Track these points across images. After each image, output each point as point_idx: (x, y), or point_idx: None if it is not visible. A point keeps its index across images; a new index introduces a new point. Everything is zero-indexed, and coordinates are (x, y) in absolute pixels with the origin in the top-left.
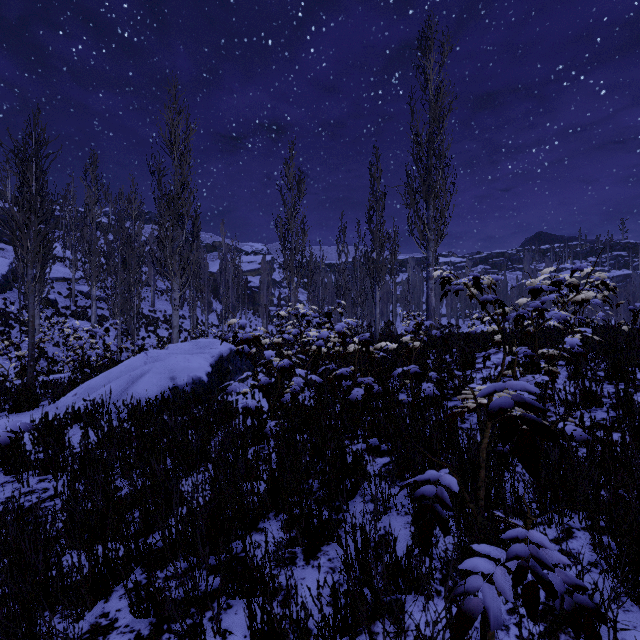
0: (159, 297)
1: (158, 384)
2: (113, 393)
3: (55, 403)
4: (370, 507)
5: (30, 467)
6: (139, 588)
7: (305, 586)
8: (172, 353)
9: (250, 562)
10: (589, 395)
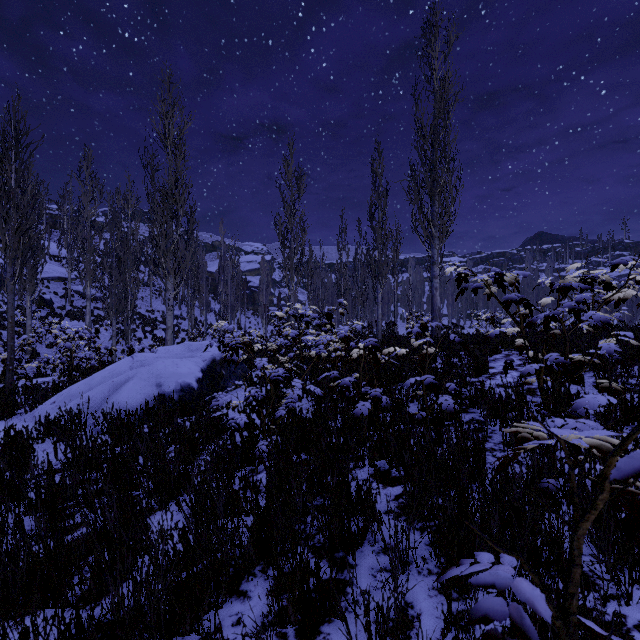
0: (157, 297)
1: (142, 392)
2: (93, 401)
3: (32, 412)
4: (383, 561)
5: None
6: None
7: None
8: (161, 357)
9: None
10: (630, 409)
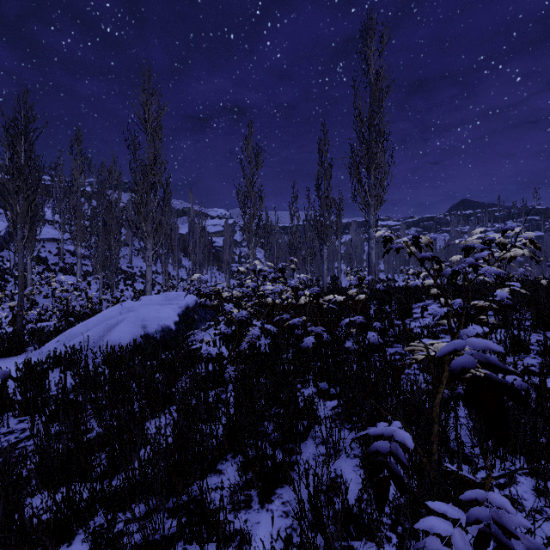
0: (136, 255)
1: (131, 332)
2: (91, 340)
3: (40, 349)
4: (321, 449)
5: (12, 408)
6: (101, 531)
7: (260, 531)
8: (144, 304)
9: (206, 509)
10: (518, 343)
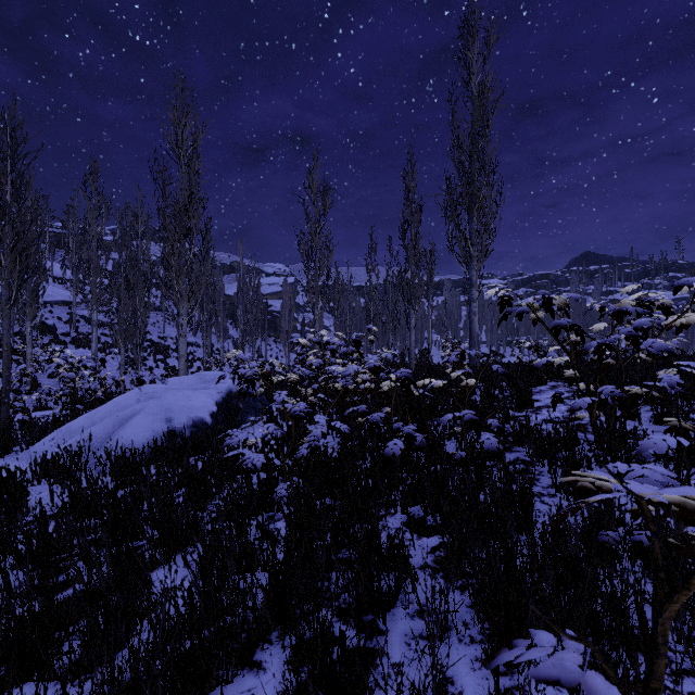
0: (170, 322)
1: (150, 427)
2: (96, 438)
3: (28, 449)
4: (418, 626)
5: None
6: None
7: None
8: (171, 388)
9: None
10: (694, 448)
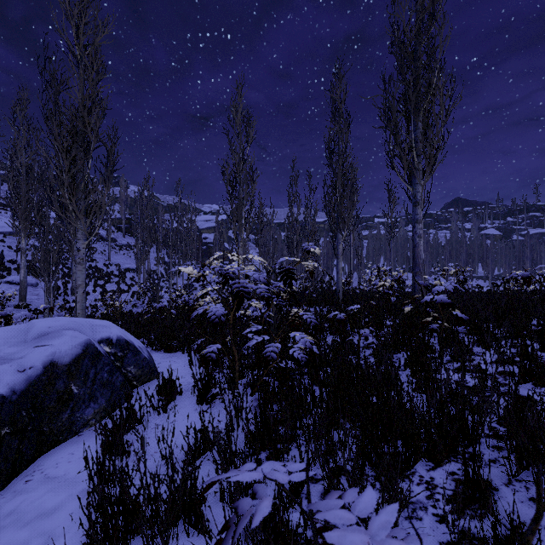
0: (117, 252)
1: None
2: None
3: None
4: None
5: None
6: None
7: None
8: None
9: None
10: None
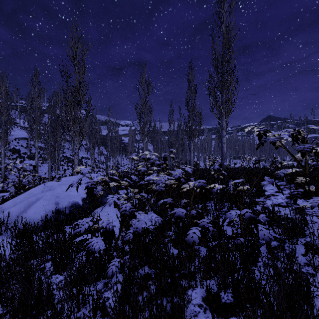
0: None
1: (45, 208)
2: (13, 215)
3: None
4: None
5: None
6: None
7: None
8: (62, 184)
9: None
10: None
